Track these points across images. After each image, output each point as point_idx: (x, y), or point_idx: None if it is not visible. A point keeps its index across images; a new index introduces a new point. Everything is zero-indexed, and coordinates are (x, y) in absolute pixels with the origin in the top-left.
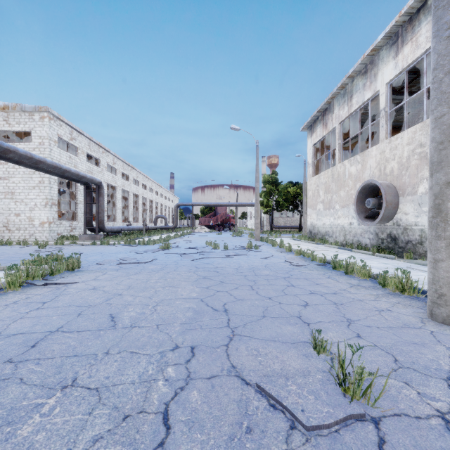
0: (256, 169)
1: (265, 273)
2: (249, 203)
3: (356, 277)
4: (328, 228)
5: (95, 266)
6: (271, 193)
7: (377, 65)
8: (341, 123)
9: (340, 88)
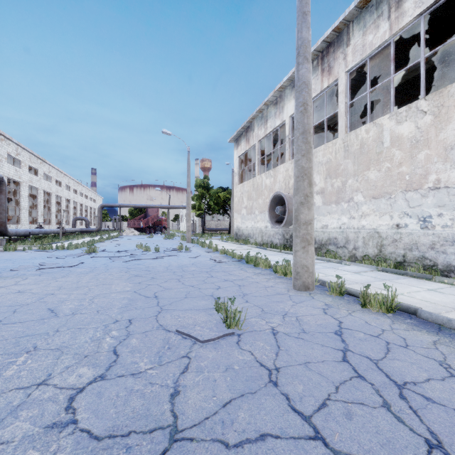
0: (188, 174)
1: (192, 269)
2: (182, 206)
3: (261, 268)
4: (250, 230)
5: (9, 272)
6: (203, 196)
7: (284, 100)
8: (259, 141)
9: (259, 111)
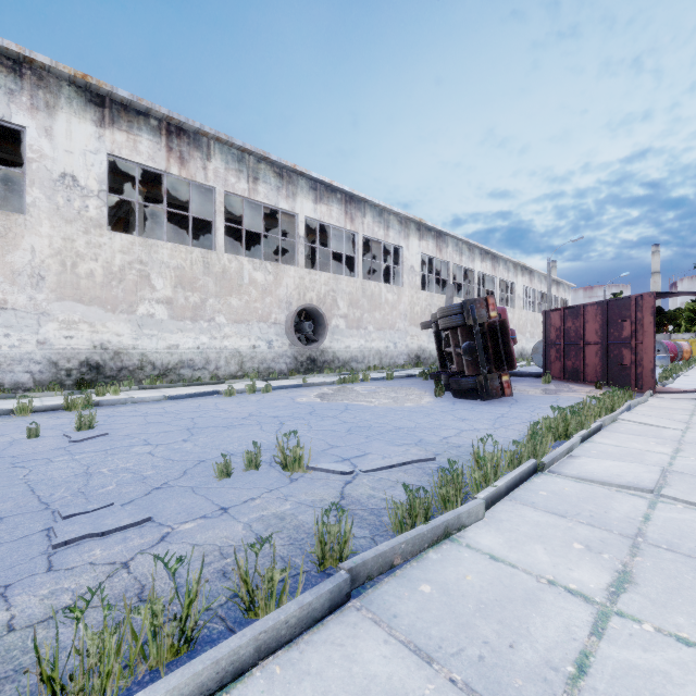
0: None
1: None
2: None
3: None
4: None
5: None
6: None
7: None
8: None
9: None
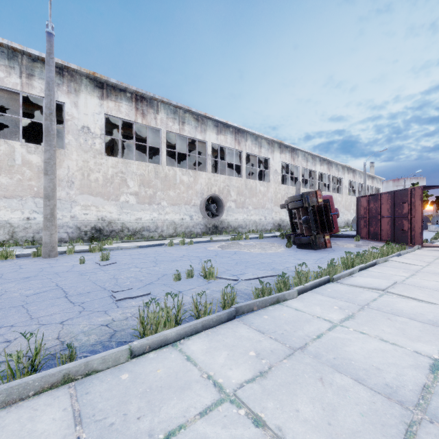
0: None
1: None
2: None
3: None
4: None
5: None
6: None
7: None
8: None
9: None
